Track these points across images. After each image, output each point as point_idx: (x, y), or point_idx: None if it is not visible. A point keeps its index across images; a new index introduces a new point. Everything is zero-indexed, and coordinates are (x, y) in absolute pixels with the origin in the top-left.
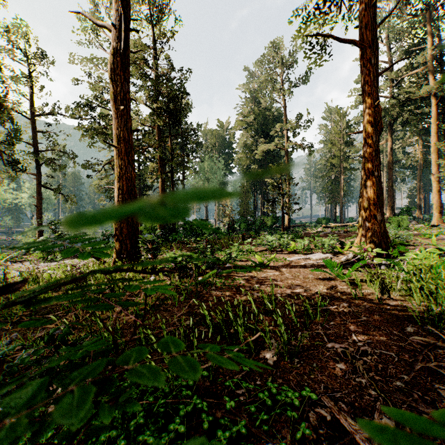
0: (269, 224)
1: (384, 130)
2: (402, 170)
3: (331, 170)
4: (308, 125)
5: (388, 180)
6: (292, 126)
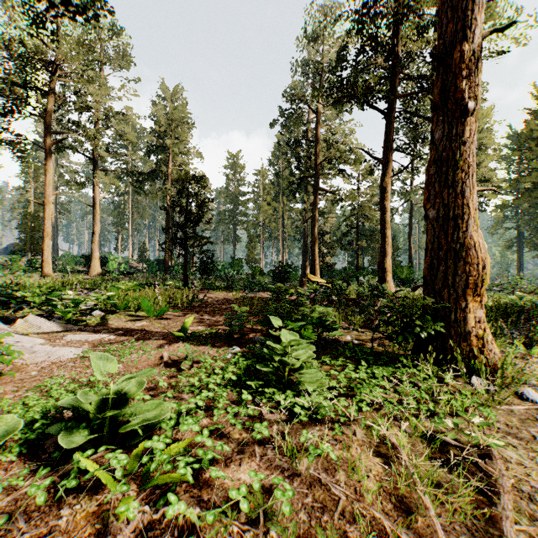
0: None
1: None
2: None
3: None
4: None
5: None
6: None
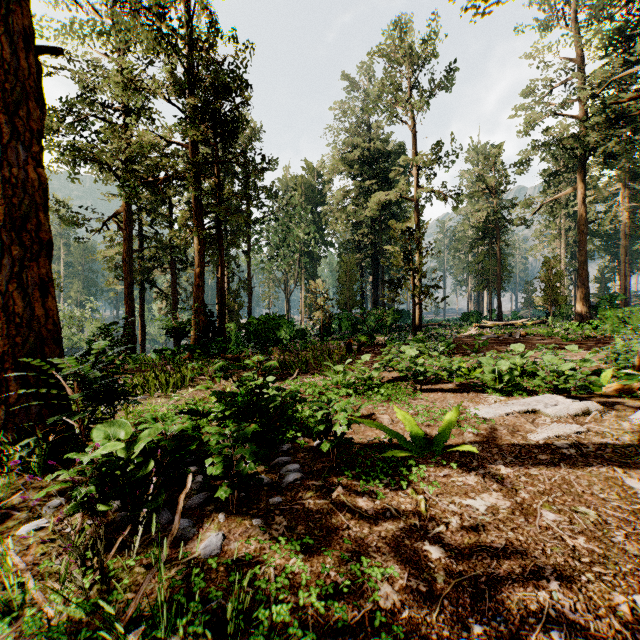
0: (388, 322)
1: (570, 172)
2: (591, 239)
3: (483, 237)
4: (451, 161)
5: (579, 251)
6: (427, 161)
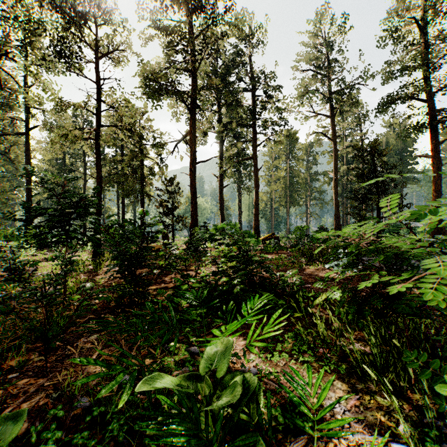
0: None
1: None
2: None
3: None
4: None
5: None
6: None
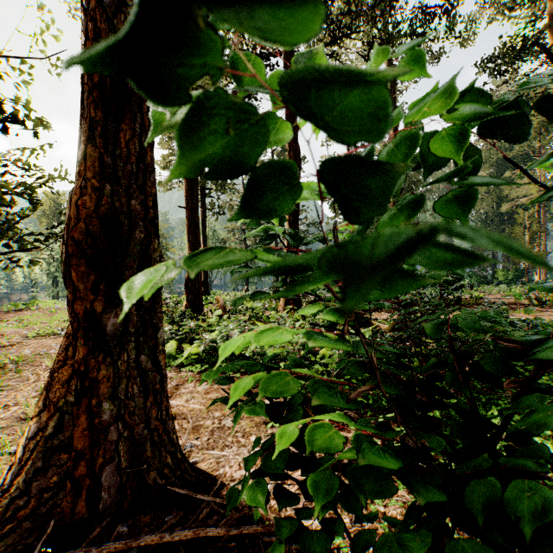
0: (509, 277)
1: None
2: None
3: None
4: None
5: None
6: None
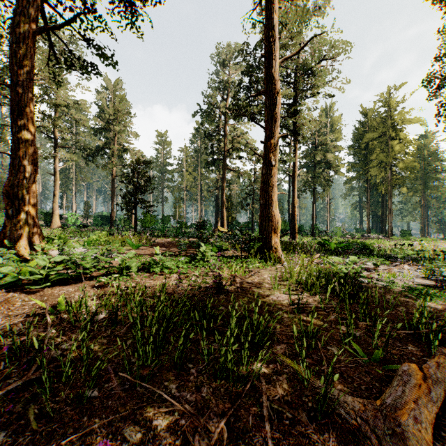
0: None
1: None
2: None
3: None
4: None
5: None
6: None
